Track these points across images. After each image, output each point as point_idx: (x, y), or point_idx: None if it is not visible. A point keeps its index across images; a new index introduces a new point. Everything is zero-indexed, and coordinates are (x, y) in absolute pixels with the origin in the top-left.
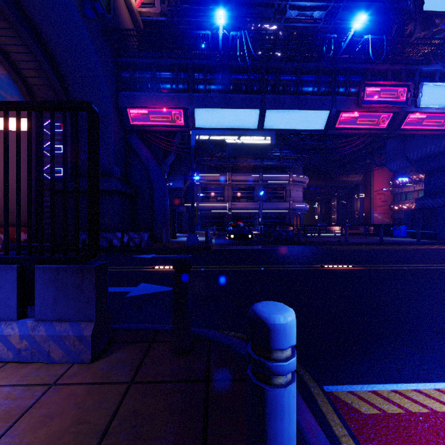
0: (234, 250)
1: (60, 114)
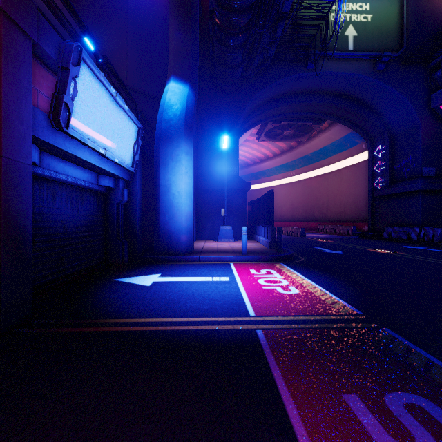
0: None
1: (384, 139)
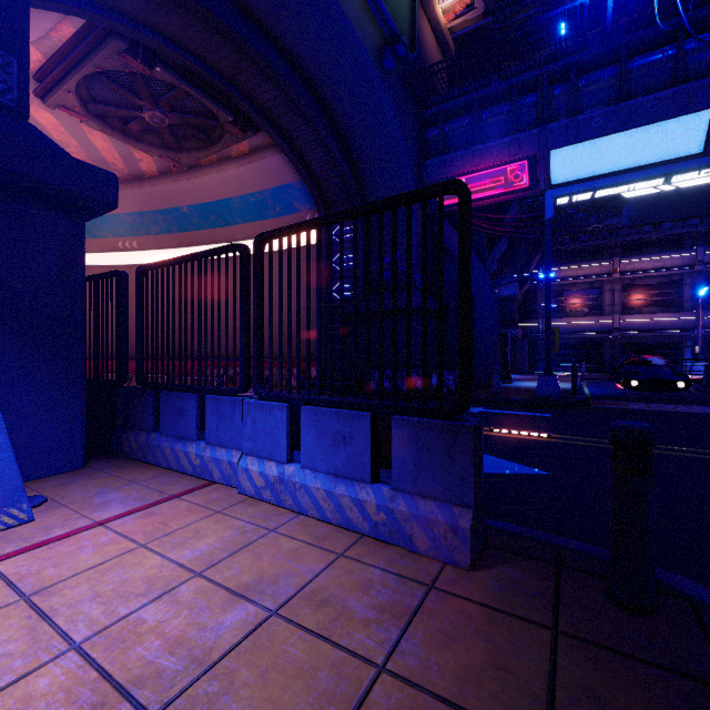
0: (645, 412)
1: None
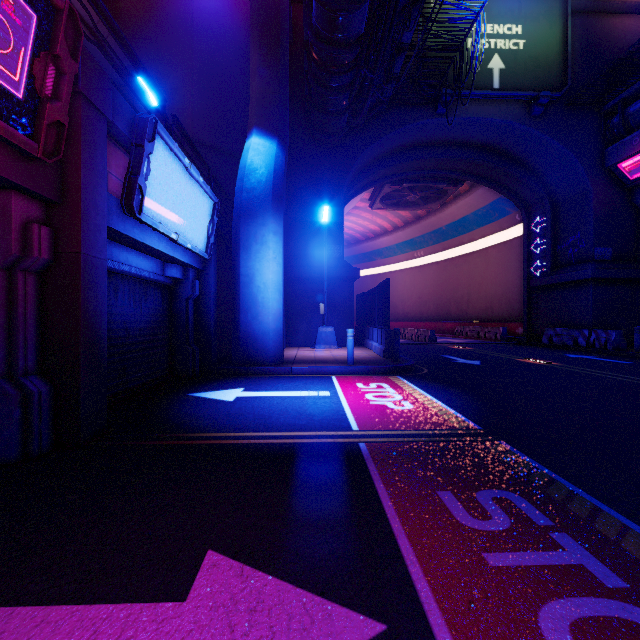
0: None
1: (544, 208)
